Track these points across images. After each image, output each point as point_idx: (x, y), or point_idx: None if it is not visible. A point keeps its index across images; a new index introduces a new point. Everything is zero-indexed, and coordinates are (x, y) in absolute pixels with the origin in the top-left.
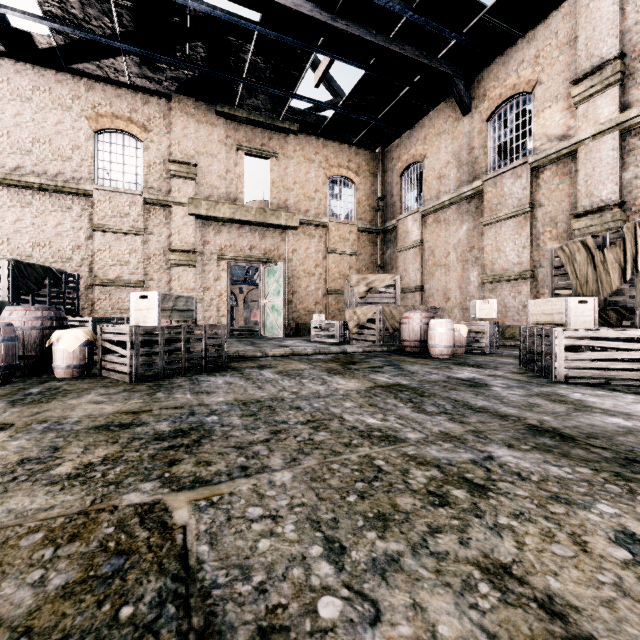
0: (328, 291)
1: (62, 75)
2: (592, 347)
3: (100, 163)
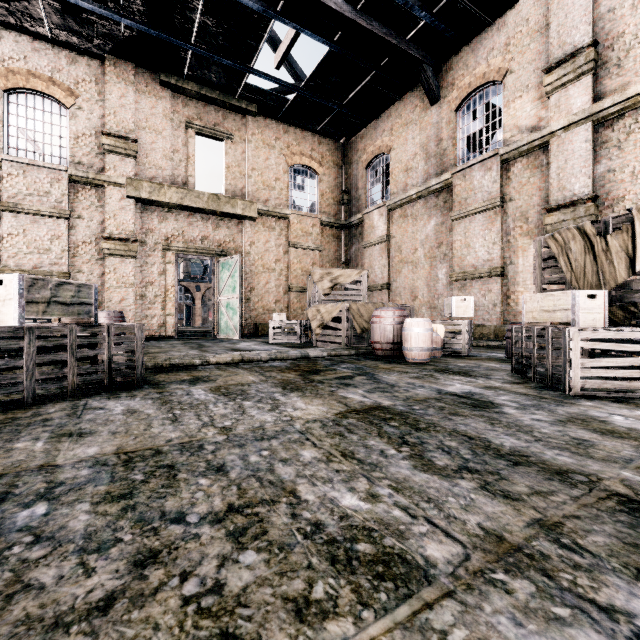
0: (290, 288)
1: None
2: (592, 350)
3: (11, 129)
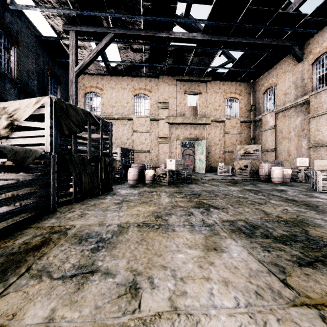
0: (225, 151)
1: (124, 77)
2: None
3: (135, 107)
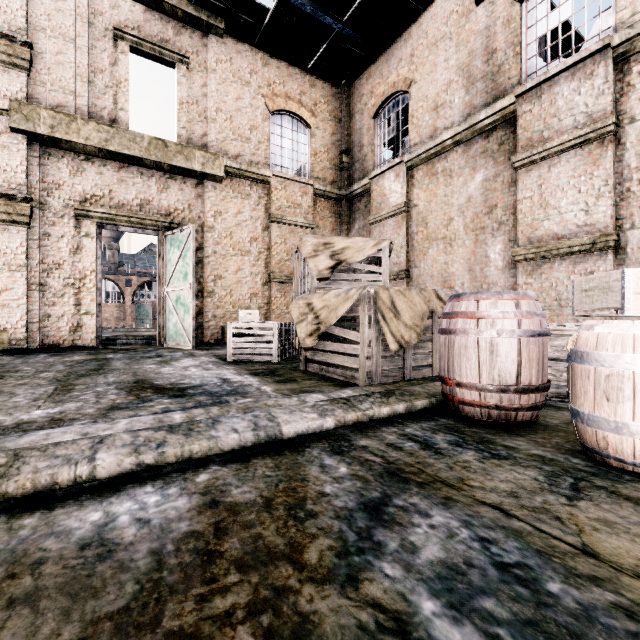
0: (270, 278)
1: None
2: None
3: None
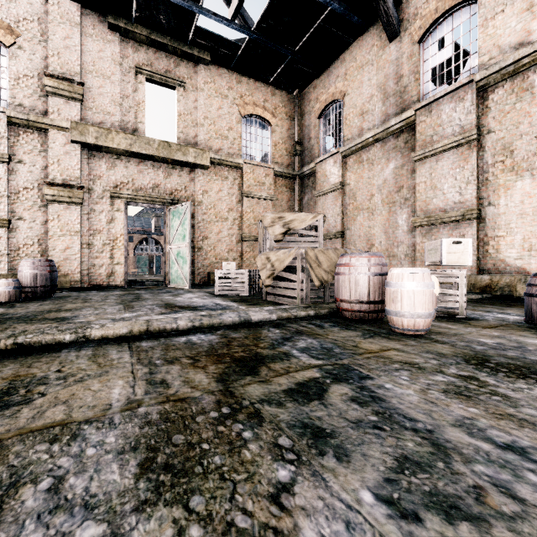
0: (242, 237)
1: None
2: None
3: None
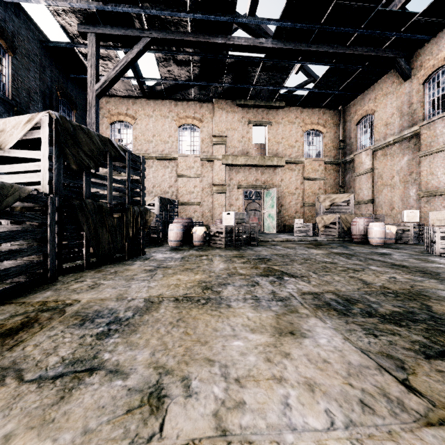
0: (304, 204)
1: (164, 101)
2: None
3: (180, 142)
